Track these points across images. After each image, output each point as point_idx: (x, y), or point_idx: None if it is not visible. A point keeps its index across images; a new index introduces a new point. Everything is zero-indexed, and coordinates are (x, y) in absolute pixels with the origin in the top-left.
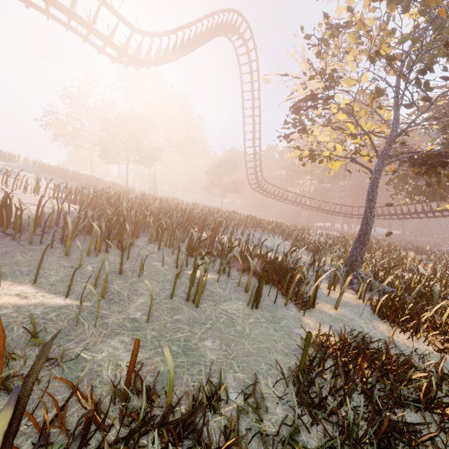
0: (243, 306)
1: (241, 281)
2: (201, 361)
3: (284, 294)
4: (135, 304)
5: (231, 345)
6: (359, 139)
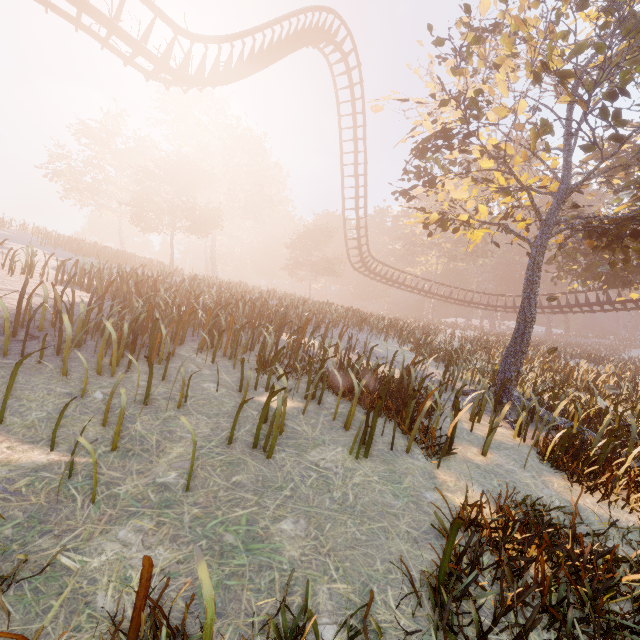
0: (344, 455)
1: (340, 412)
2: (274, 562)
3: (406, 432)
4: (167, 456)
5: (324, 527)
6: (510, 198)
